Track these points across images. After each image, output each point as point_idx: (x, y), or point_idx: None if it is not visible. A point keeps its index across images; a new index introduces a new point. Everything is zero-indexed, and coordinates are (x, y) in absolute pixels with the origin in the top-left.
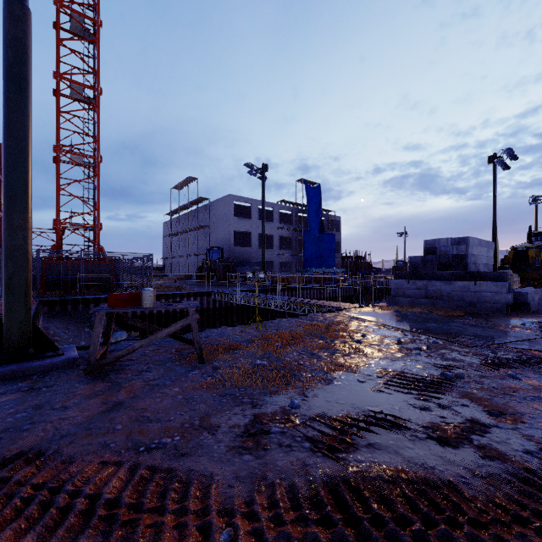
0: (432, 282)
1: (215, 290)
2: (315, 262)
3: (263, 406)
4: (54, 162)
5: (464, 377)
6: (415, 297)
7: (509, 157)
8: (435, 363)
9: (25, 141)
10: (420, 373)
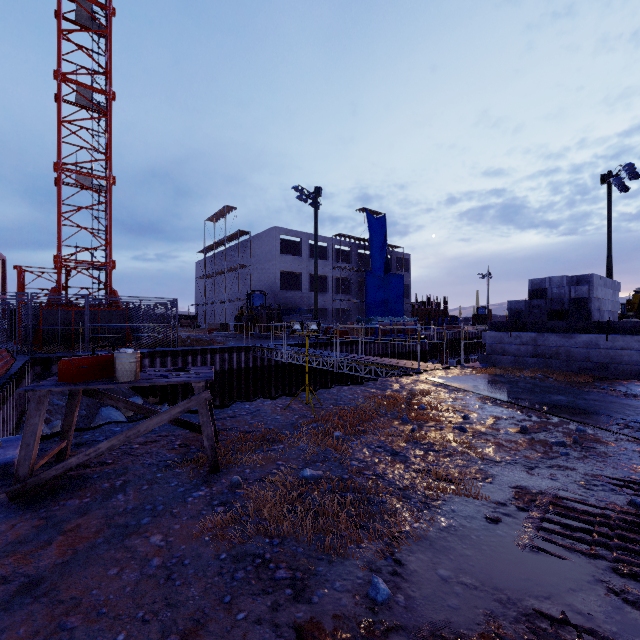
0: (543, 335)
1: (255, 345)
2: (379, 310)
3: (316, 593)
4: (56, 184)
5: None
6: (519, 355)
7: (628, 176)
8: (604, 475)
9: None
10: (590, 500)
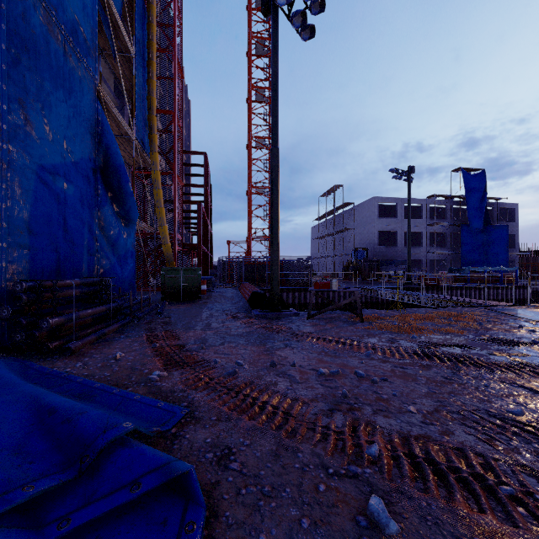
0: None
1: (361, 287)
2: (477, 260)
3: (397, 336)
4: (246, 195)
5: None
6: None
7: None
8: (537, 338)
9: (278, 211)
10: (514, 339)
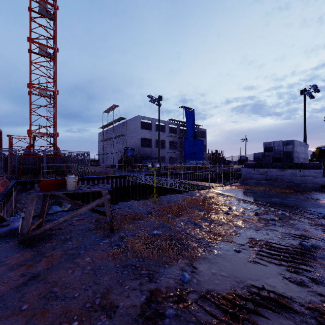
0: (270, 170)
1: (129, 174)
2: (191, 157)
3: (158, 279)
4: (28, 94)
5: (320, 247)
6: (258, 179)
7: (314, 91)
8: (290, 233)
9: None
10: (282, 243)
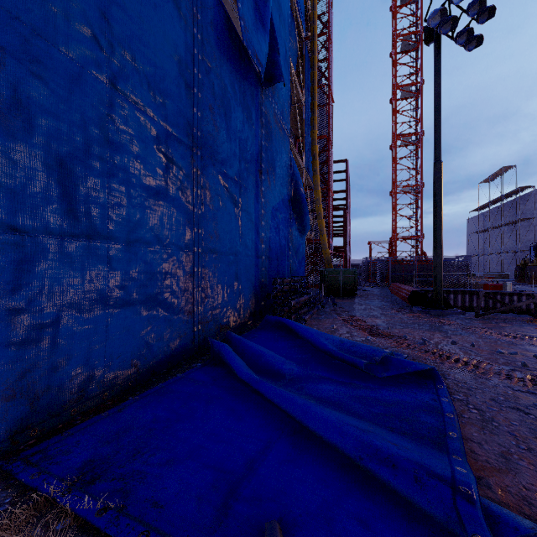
0: None
1: None
2: None
3: None
4: (390, 195)
5: None
6: None
7: None
8: None
9: (441, 218)
10: None
